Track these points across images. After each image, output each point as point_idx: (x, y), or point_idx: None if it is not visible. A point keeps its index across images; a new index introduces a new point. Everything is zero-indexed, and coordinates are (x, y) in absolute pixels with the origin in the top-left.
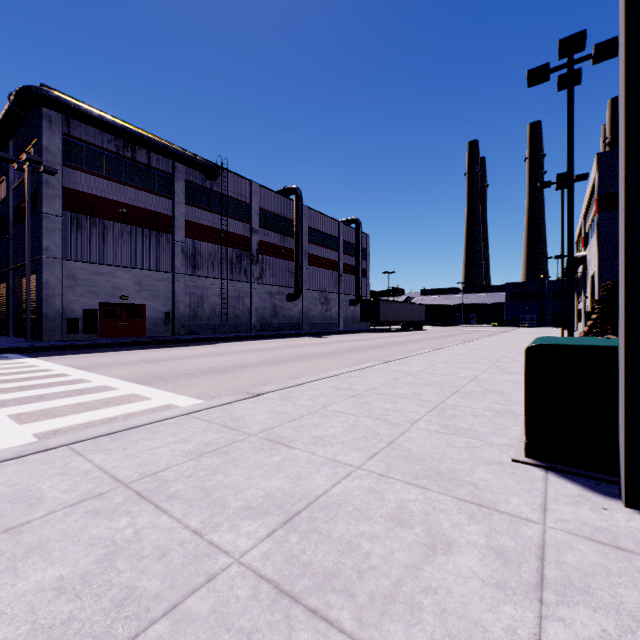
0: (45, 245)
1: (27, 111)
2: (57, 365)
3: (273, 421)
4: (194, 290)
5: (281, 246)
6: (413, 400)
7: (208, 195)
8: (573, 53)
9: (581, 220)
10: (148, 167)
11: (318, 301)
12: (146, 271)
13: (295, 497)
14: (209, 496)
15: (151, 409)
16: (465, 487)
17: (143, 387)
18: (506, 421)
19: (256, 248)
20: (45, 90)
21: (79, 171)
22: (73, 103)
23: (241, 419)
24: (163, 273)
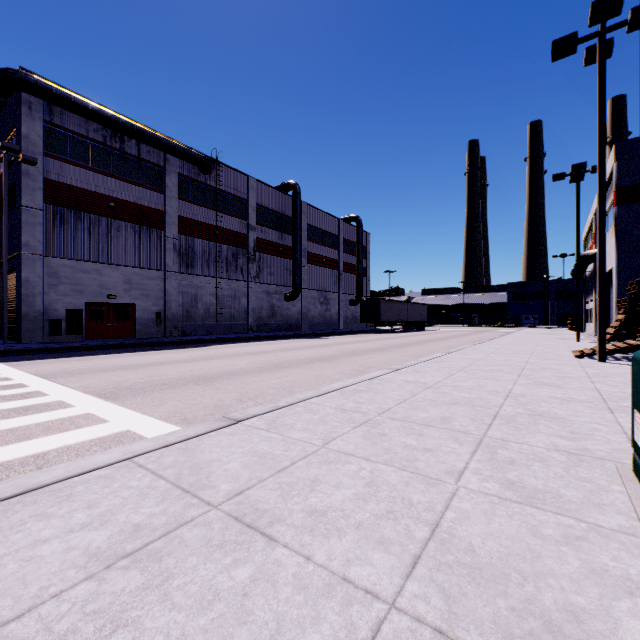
0: (25, 240)
1: (5, 96)
2: (21, 372)
3: (251, 473)
4: (187, 289)
5: (279, 244)
6: (444, 430)
7: (202, 190)
8: (607, 18)
9: (592, 216)
10: (138, 159)
11: (317, 301)
12: (136, 269)
13: None
14: None
15: (99, 439)
16: None
17: (105, 403)
18: (593, 473)
19: (253, 245)
20: (23, 73)
21: (62, 162)
22: (55, 88)
23: (204, 469)
24: (154, 271)
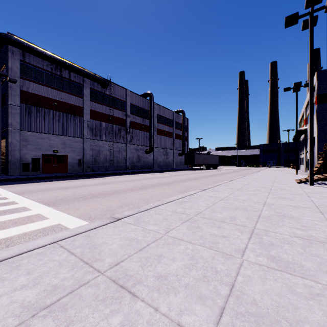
0: (10, 122)
1: None
2: (6, 191)
3: (124, 251)
4: (95, 147)
5: (142, 124)
6: (232, 225)
7: (102, 96)
8: (314, 4)
9: (303, 110)
10: (69, 80)
11: (162, 153)
12: (68, 137)
13: None
14: None
15: (42, 229)
16: None
17: (48, 208)
18: (319, 251)
19: (129, 125)
20: (9, 35)
21: (30, 81)
22: (25, 43)
23: (98, 248)
24: (77, 138)
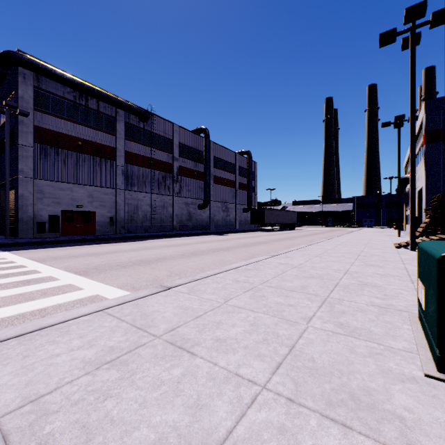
0: (20, 168)
1: (7, 70)
2: (21, 258)
3: (179, 318)
4: (131, 201)
5: (194, 170)
6: (302, 294)
7: (141, 133)
8: (416, 19)
9: None
10: (97, 112)
11: (221, 209)
12: (96, 187)
13: (192, 444)
14: (88, 443)
15: (79, 300)
16: (391, 423)
17: (80, 278)
18: (393, 318)
19: (176, 171)
20: (20, 54)
21: (46, 114)
22: (41, 64)
23: (150, 316)
24: (108, 189)
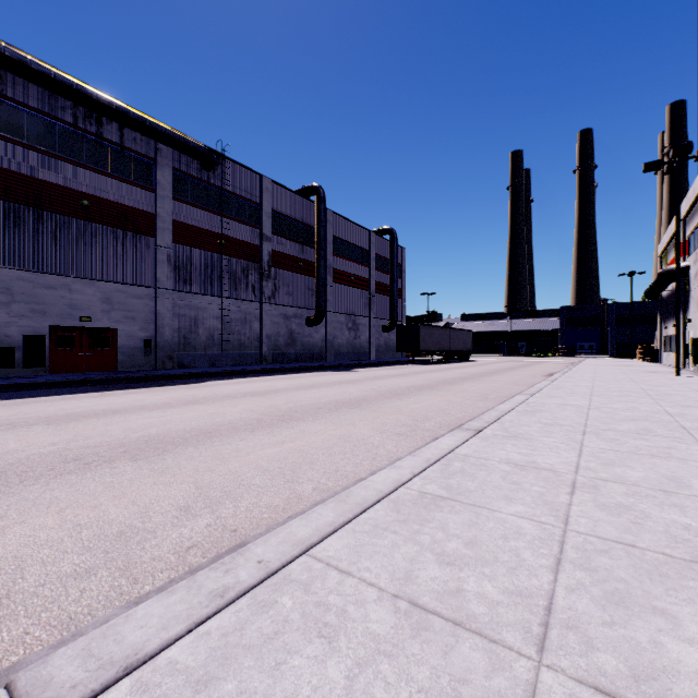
0: None
1: None
2: None
3: None
4: (185, 311)
5: (299, 258)
6: None
7: (204, 190)
8: None
9: None
10: (120, 147)
11: (345, 326)
12: (117, 285)
13: None
14: None
15: None
16: None
17: None
18: None
19: (267, 259)
20: None
21: (17, 145)
22: (2, 46)
23: None
24: (142, 288)
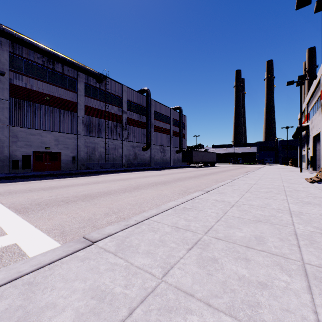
0: None
1: None
2: None
3: None
4: (89, 144)
5: (139, 121)
6: (265, 254)
7: (98, 91)
8: None
9: (305, 106)
10: (62, 74)
11: (159, 151)
12: (61, 133)
13: None
14: None
15: None
16: None
17: (15, 217)
18: None
19: (125, 121)
20: None
21: (20, 74)
22: (14, 33)
23: None
24: (71, 134)
